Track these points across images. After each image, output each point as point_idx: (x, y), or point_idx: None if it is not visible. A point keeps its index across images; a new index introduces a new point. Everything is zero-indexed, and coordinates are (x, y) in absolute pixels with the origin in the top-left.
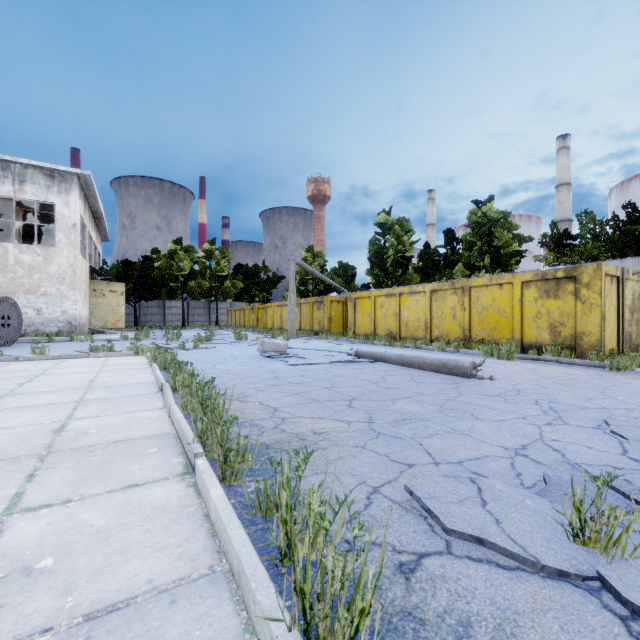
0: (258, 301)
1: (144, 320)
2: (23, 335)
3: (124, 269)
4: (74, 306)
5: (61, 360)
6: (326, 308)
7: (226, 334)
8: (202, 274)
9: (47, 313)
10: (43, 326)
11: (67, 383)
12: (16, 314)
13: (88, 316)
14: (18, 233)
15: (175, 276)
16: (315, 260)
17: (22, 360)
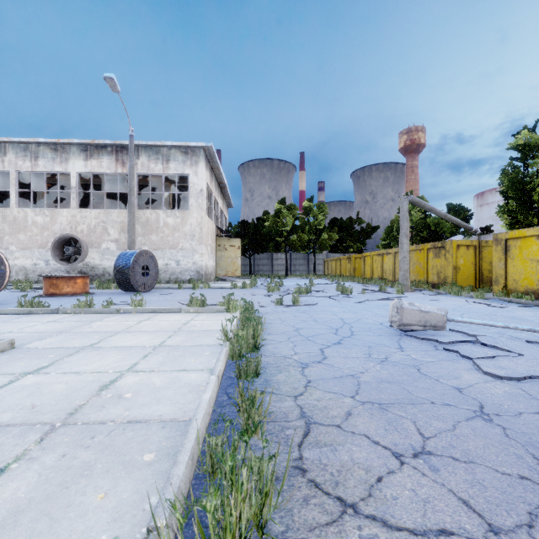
0: (352, 251)
1: (257, 270)
2: (168, 281)
3: (242, 228)
4: (201, 258)
5: (152, 315)
6: (449, 255)
7: (324, 284)
8: (302, 229)
9: (183, 264)
10: (181, 274)
11: (65, 388)
12: (153, 265)
13: (214, 266)
14: (169, 203)
15: (280, 231)
16: (415, 206)
17: (122, 312)
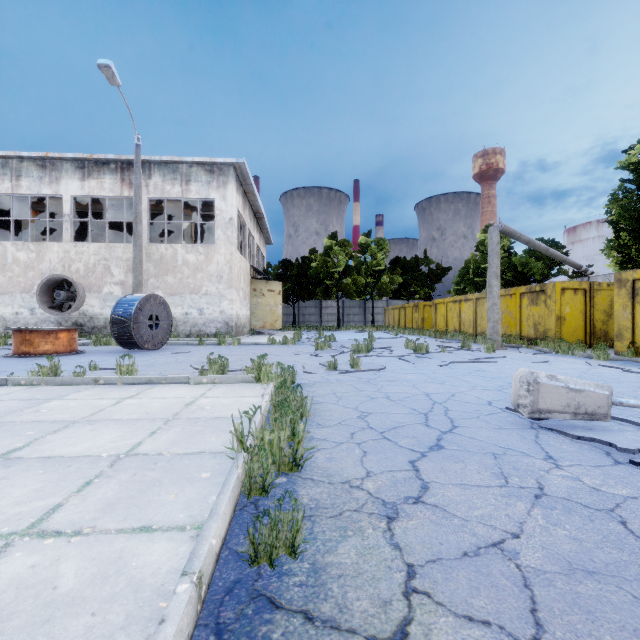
0: (418, 298)
1: (302, 320)
2: (189, 335)
3: (284, 269)
4: (230, 305)
5: (145, 388)
6: (552, 301)
7: (387, 338)
8: (357, 270)
9: (208, 313)
10: (204, 327)
11: None
12: (165, 314)
13: (249, 316)
14: (190, 236)
15: (330, 273)
16: None
17: (102, 383)
